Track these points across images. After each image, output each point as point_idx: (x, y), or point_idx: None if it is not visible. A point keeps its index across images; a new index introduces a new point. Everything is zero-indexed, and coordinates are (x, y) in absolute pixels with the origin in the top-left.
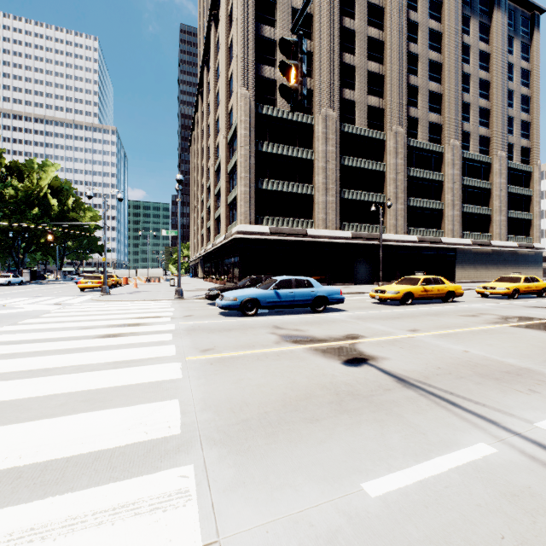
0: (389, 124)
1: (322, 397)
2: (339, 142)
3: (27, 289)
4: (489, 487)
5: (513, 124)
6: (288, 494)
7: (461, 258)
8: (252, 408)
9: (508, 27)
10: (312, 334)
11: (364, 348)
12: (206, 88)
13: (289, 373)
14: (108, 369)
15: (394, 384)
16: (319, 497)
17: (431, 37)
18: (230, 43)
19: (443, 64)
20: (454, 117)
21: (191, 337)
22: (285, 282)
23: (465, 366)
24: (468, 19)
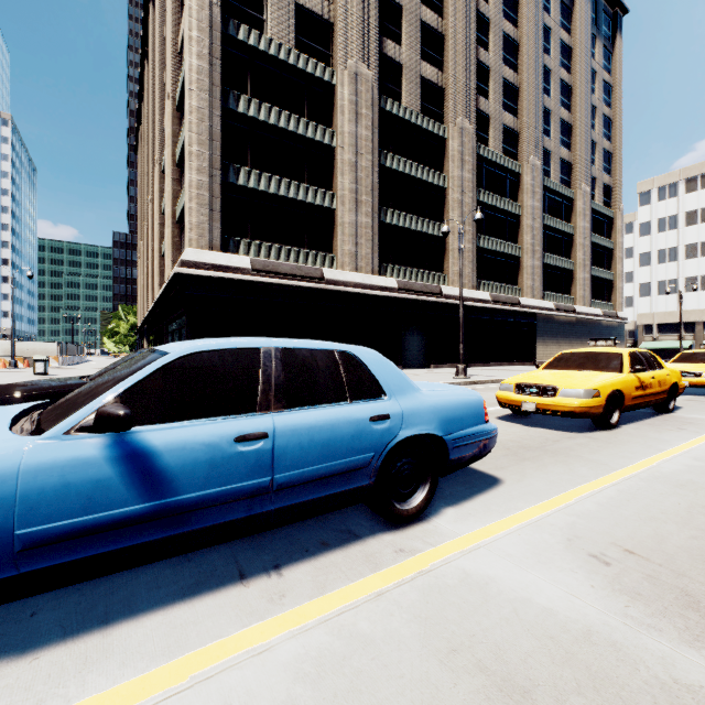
0: (452, 114)
1: None
2: (377, 124)
3: None
4: None
5: (595, 151)
6: None
7: (543, 328)
8: None
9: (590, 20)
10: None
11: None
12: (151, 38)
13: None
14: None
15: None
16: None
17: None
18: None
19: (520, 44)
20: (534, 124)
21: None
22: (213, 371)
23: None
24: None
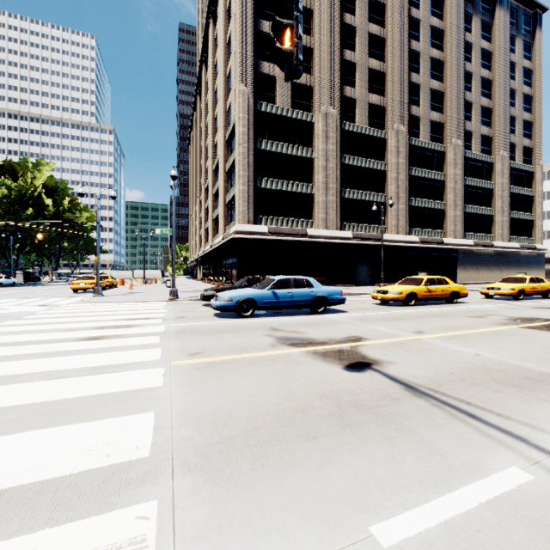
0: (390, 123)
1: (321, 408)
2: (339, 140)
3: (18, 291)
4: (533, 531)
5: (515, 123)
6: (276, 543)
7: (464, 259)
8: (240, 422)
9: (510, 26)
10: (311, 336)
11: (367, 351)
12: (204, 86)
13: (284, 379)
14: (81, 376)
15: (403, 392)
16: (316, 548)
17: (433, 34)
18: (229, 39)
19: (445, 62)
20: (456, 116)
21: (180, 339)
22: (283, 282)
23: (479, 371)
24: (470, 16)
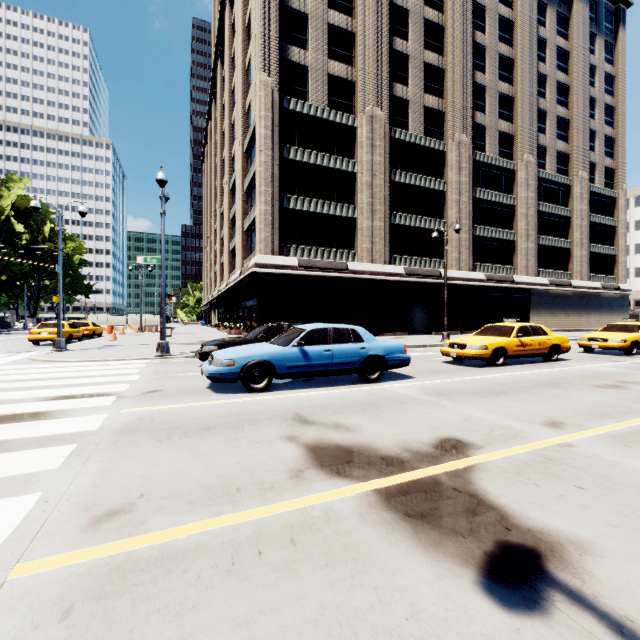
0: (451, 132)
1: None
2: (388, 150)
3: None
4: None
5: (595, 139)
6: None
7: (537, 301)
8: None
9: (589, 21)
10: (370, 441)
11: (500, 493)
12: (219, 87)
13: None
14: None
15: None
16: None
17: (500, 25)
18: (248, 20)
19: (515, 60)
20: (528, 126)
21: (110, 456)
22: (317, 334)
23: None
24: (544, 7)
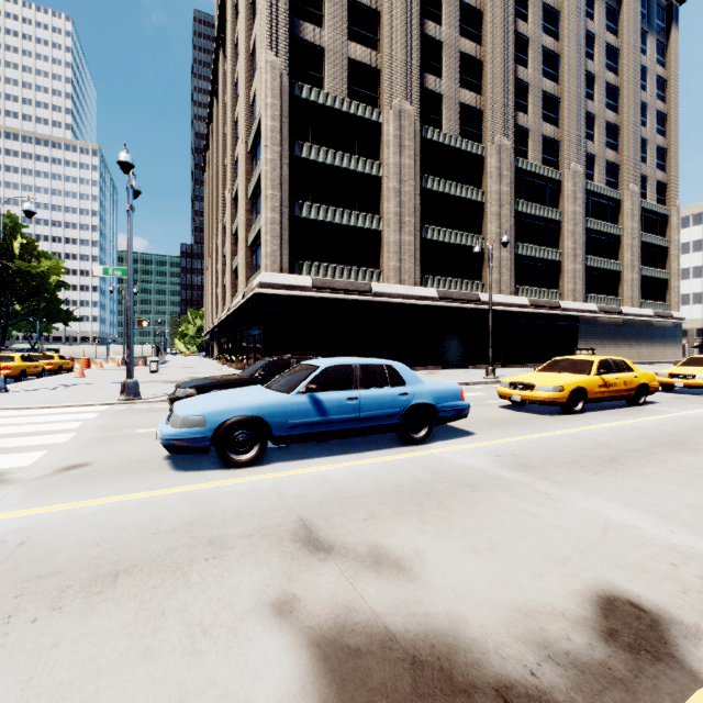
0: (490, 134)
1: None
2: (419, 152)
3: None
4: None
5: (646, 149)
6: None
7: (585, 330)
8: None
9: (640, 17)
10: (454, 614)
11: None
12: (221, 80)
13: None
14: None
15: None
16: None
17: (545, 15)
18: None
19: (561, 56)
20: (575, 131)
21: None
22: (337, 373)
23: None
24: None
